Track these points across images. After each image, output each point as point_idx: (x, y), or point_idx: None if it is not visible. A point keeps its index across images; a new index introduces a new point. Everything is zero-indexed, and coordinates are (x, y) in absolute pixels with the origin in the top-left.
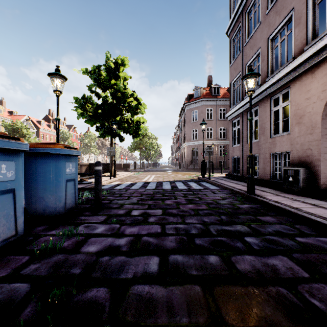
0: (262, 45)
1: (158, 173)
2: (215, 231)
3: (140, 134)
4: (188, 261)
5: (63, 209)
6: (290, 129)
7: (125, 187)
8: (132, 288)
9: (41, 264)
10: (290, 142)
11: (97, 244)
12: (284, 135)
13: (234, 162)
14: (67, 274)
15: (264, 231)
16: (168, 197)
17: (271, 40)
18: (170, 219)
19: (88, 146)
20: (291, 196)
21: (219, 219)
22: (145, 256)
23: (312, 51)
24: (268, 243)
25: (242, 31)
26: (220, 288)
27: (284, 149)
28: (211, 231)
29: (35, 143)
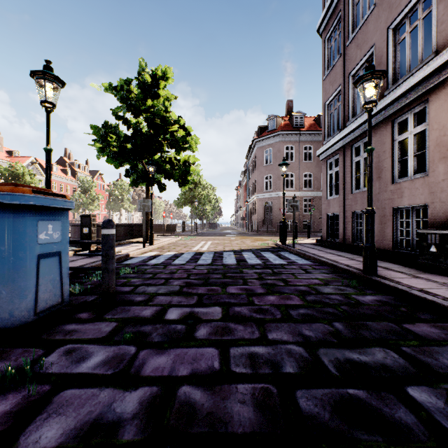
0: (377, 40)
1: (217, 239)
2: (334, 365)
3: (190, 181)
4: None
5: (29, 313)
6: (429, 167)
7: (165, 260)
8: None
9: None
10: (430, 189)
11: (68, 415)
12: (417, 178)
13: (330, 221)
14: None
15: (437, 365)
16: (233, 281)
17: (392, 31)
18: (238, 332)
19: (119, 200)
20: (441, 280)
21: (333, 332)
22: None
23: None
24: None
25: (343, 24)
26: None
27: (417, 202)
28: (325, 365)
29: None
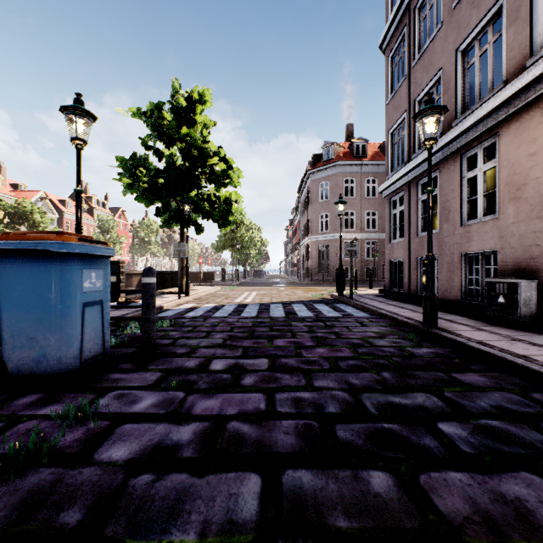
0: (445, 63)
1: (263, 289)
2: (374, 407)
3: (231, 221)
4: (325, 488)
5: (76, 361)
6: (499, 209)
7: (204, 313)
8: None
9: None
10: (500, 233)
11: (132, 441)
12: (487, 220)
13: (394, 269)
14: (47, 528)
15: (473, 407)
16: (280, 334)
17: (461, 53)
18: (284, 380)
19: (145, 242)
20: (505, 332)
21: (379, 380)
22: (232, 472)
23: None
24: (489, 437)
25: (408, 42)
26: None
27: (487, 247)
28: (366, 407)
29: (22, 233)
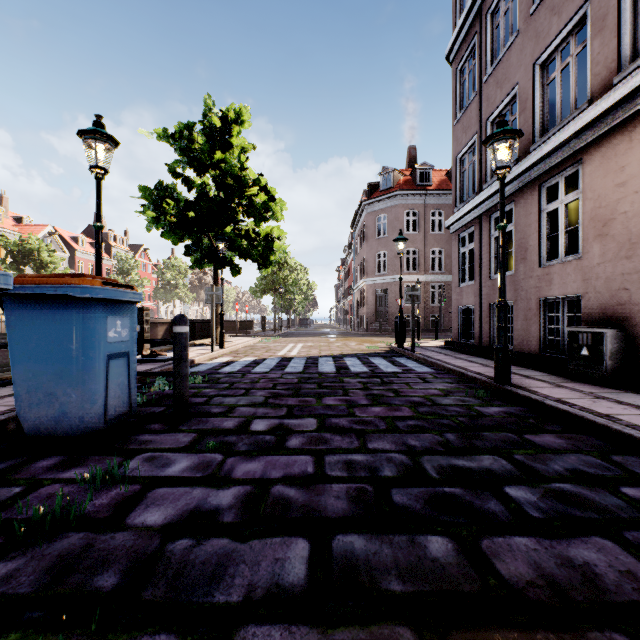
0: (522, 78)
1: (310, 340)
2: (435, 470)
3: (273, 261)
4: (379, 553)
5: (99, 420)
6: (582, 248)
7: (243, 368)
8: (239, 637)
9: (25, 562)
10: (583, 275)
11: (166, 506)
12: (569, 260)
13: (463, 317)
14: (81, 592)
15: (545, 470)
16: (331, 391)
17: (540, 67)
18: (334, 442)
19: (171, 286)
20: (588, 389)
21: (442, 442)
22: (277, 537)
23: (633, 83)
24: (561, 502)
25: (479, 53)
26: (466, 637)
27: (569, 291)
28: (426, 470)
29: (39, 275)
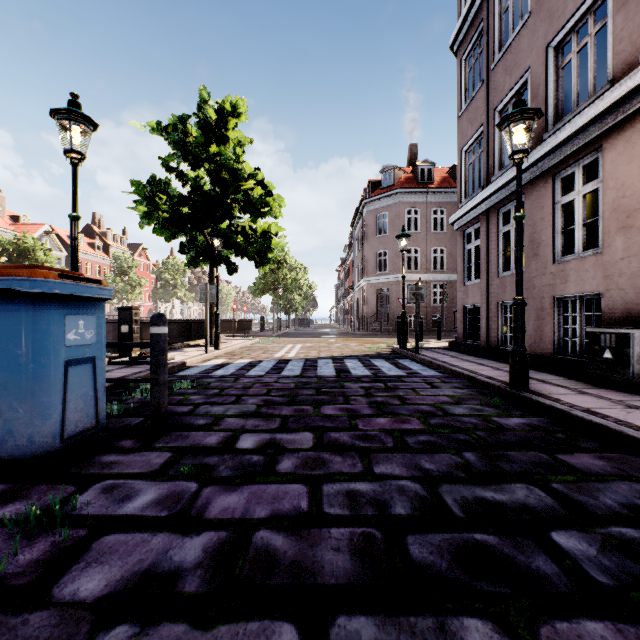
0: (533, 63)
1: (309, 341)
2: (459, 506)
3: (271, 259)
4: None
5: (54, 438)
6: (603, 241)
7: (236, 371)
8: None
9: None
10: (604, 271)
11: (112, 564)
12: (587, 256)
13: (469, 316)
14: None
15: (595, 506)
16: (330, 398)
17: (554, 50)
18: (334, 465)
19: (170, 285)
20: (616, 397)
21: (461, 465)
22: (254, 621)
23: None
24: (630, 557)
25: (487, 39)
26: None
27: (587, 289)
28: (448, 506)
29: None
